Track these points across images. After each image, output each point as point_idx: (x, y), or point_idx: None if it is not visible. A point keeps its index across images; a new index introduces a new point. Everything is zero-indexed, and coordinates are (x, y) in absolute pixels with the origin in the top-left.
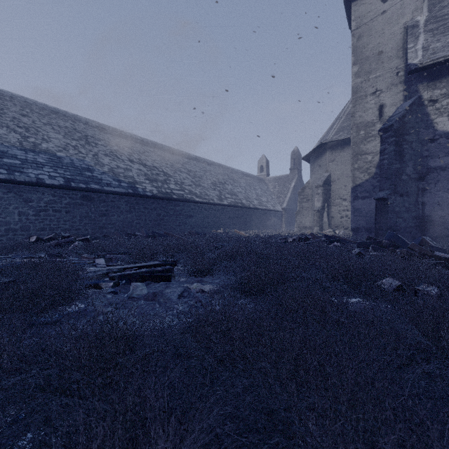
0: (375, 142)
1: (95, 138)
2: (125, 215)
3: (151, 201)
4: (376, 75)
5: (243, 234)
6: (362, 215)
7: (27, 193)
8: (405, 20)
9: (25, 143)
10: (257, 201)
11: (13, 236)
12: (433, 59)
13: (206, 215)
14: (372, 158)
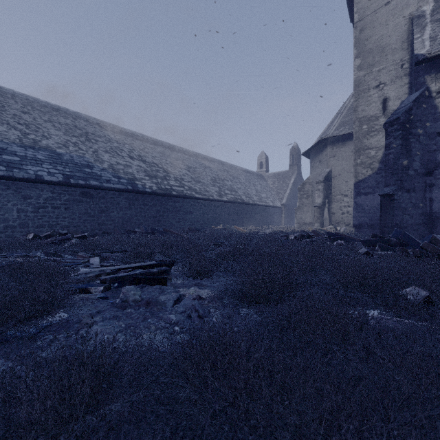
0: (379, 136)
1: (96, 135)
2: (125, 212)
3: (151, 198)
4: (379, 68)
5: (242, 230)
6: (365, 211)
7: (25, 190)
8: (410, 11)
9: (25, 140)
10: (256, 197)
11: (12, 233)
12: None
13: (206, 211)
14: (376, 153)
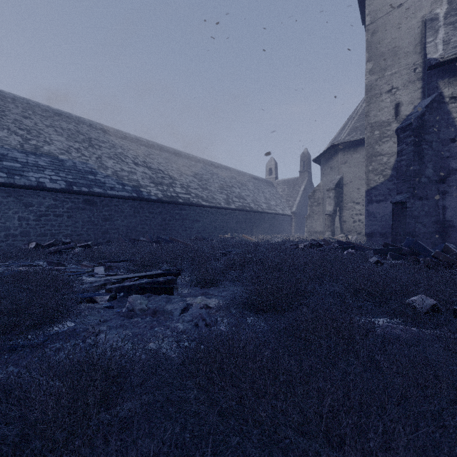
0: (391, 142)
1: (99, 140)
2: (129, 220)
3: (156, 205)
4: (392, 72)
5: (251, 239)
6: (377, 219)
7: (27, 198)
8: (423, 13)
9: (26, 146)
10: (265, 205)
11: (13, 242)
12: (456, 53)
13: (213, 219)
14: (388, 160)
